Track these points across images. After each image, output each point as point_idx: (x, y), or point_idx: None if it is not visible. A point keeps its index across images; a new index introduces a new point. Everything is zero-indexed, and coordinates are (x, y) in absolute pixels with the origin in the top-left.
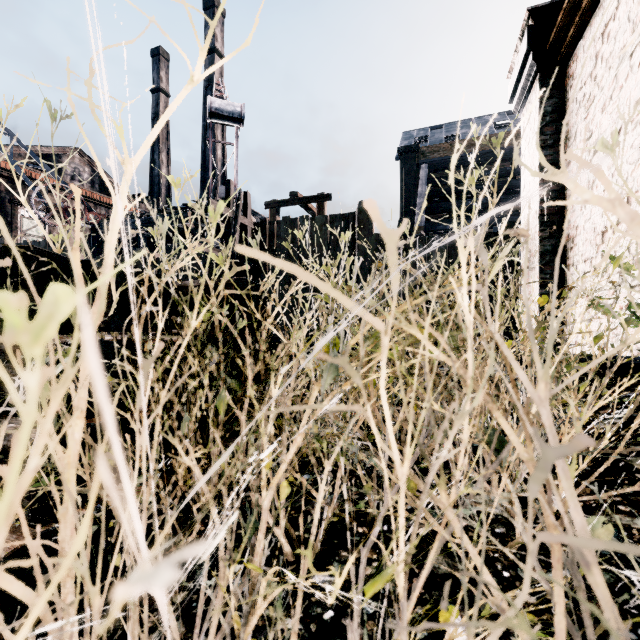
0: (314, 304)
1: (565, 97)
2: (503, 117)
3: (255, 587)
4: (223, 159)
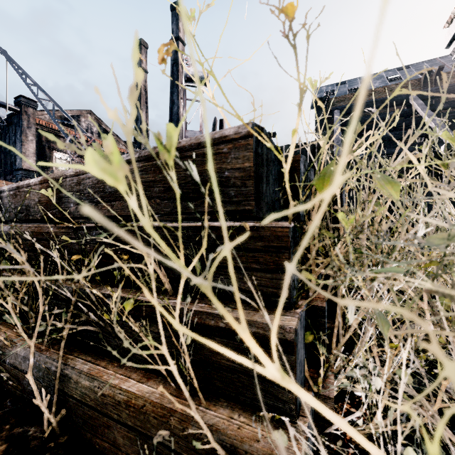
0: None
1: None
2: (394, 72)
3: None
4: None
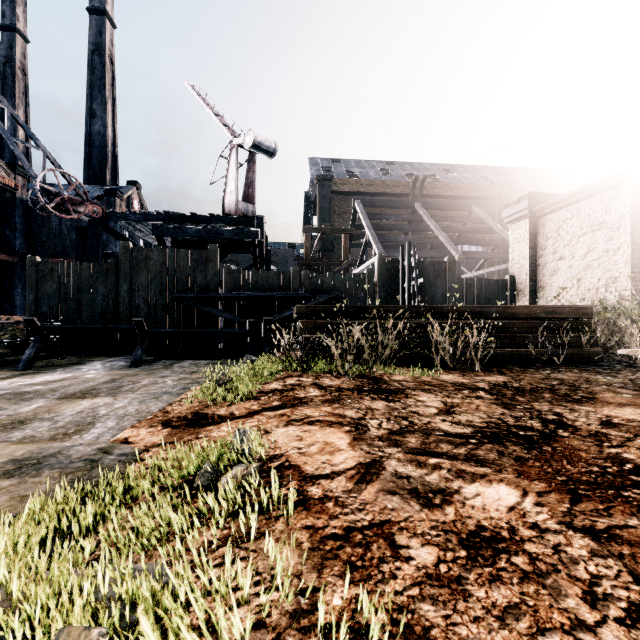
0: None
1: (537, 230)
2: (384, 165)
3: (634, 343)
4: (113, 138)
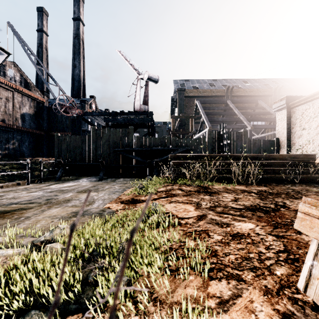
0: None
1: (291, 115)
2: (211, 81)
3: None
4: (83, 76)
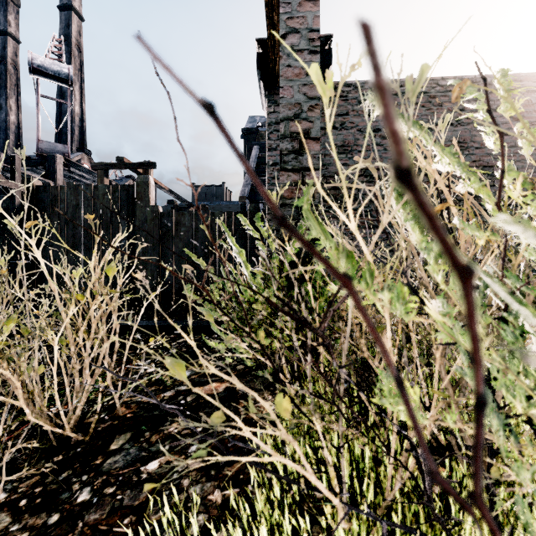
0: (97, 266)
1: None
2: None
3: None
4: (81, 115)
